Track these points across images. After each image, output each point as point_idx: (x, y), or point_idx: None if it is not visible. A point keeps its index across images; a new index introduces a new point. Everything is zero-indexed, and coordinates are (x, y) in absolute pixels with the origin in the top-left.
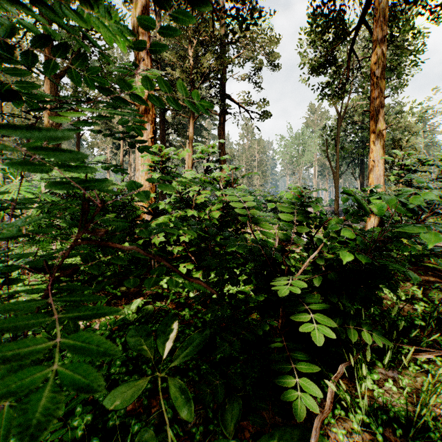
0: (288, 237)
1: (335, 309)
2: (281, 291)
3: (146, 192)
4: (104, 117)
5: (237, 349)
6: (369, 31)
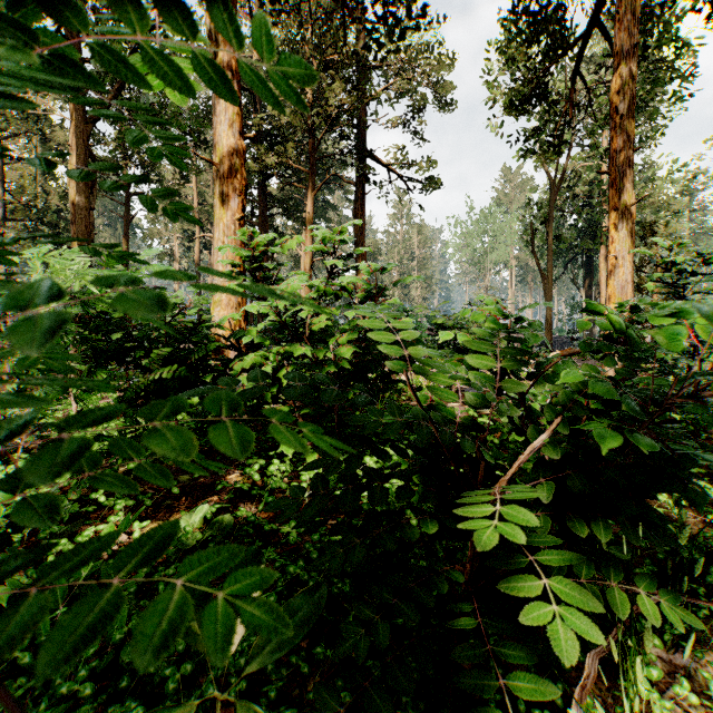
0: (485, 401)
1: (573, 536)
2: (481, 534)
3: (64, 316)
4: (6, 105)
5: (382, 643)
6: (606, 39)
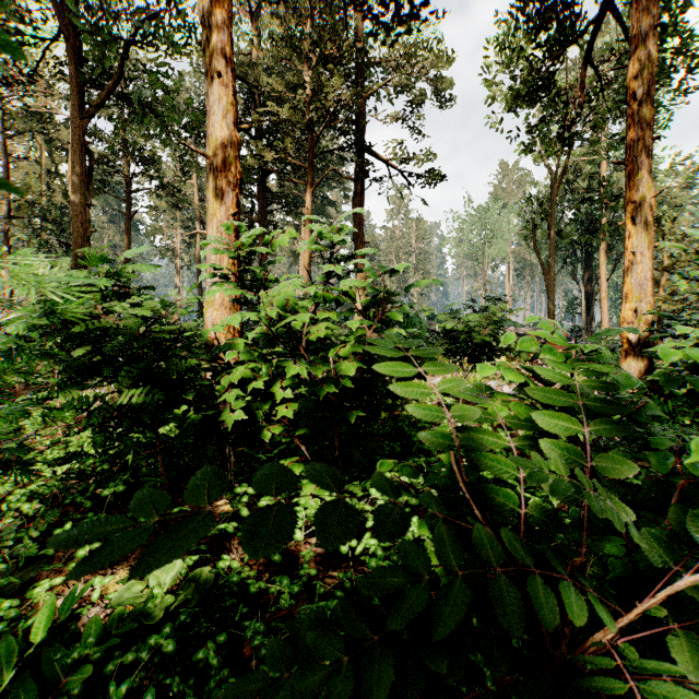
0: (577, 495)
1: None
2: None
3: None
4: None
5: None
6: (619, 23)
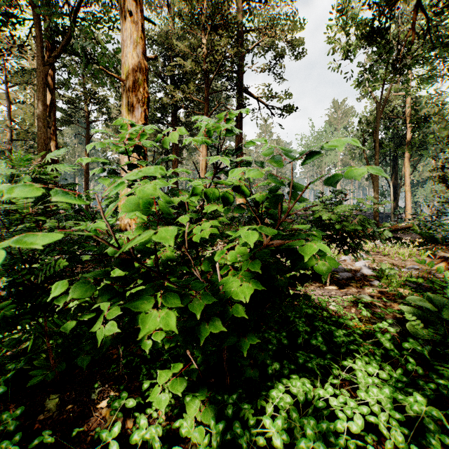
0: None
1: None
2: None
3: None
4: None
5: None
6: None
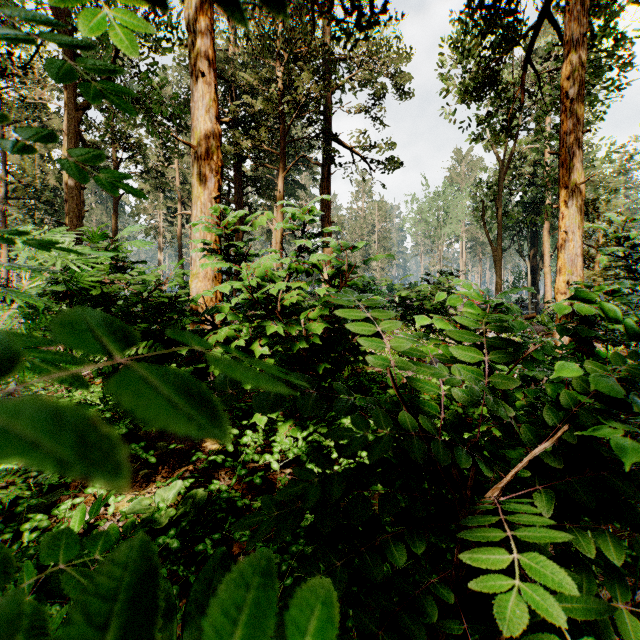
0: (475, 399)
1: None
2: (503, 604)
3: None
4: None
5: None
6: (555, 30)
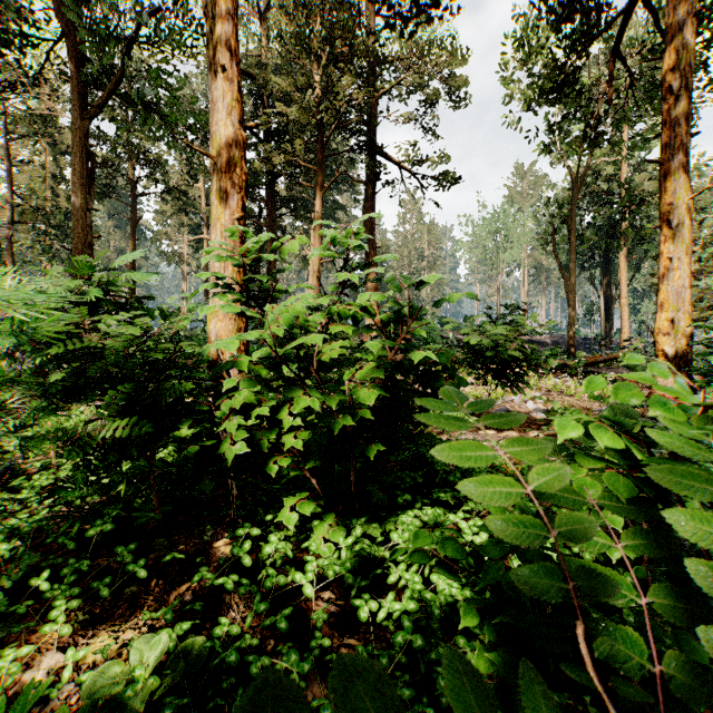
0: None
1: None
2: None
3: None
4: None
5: None
6: (651, 12)
